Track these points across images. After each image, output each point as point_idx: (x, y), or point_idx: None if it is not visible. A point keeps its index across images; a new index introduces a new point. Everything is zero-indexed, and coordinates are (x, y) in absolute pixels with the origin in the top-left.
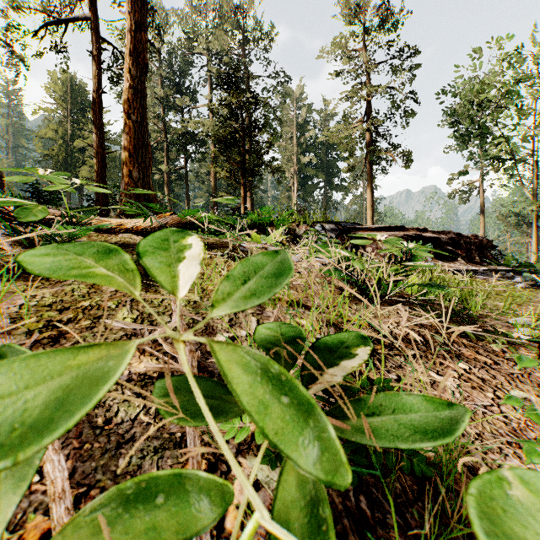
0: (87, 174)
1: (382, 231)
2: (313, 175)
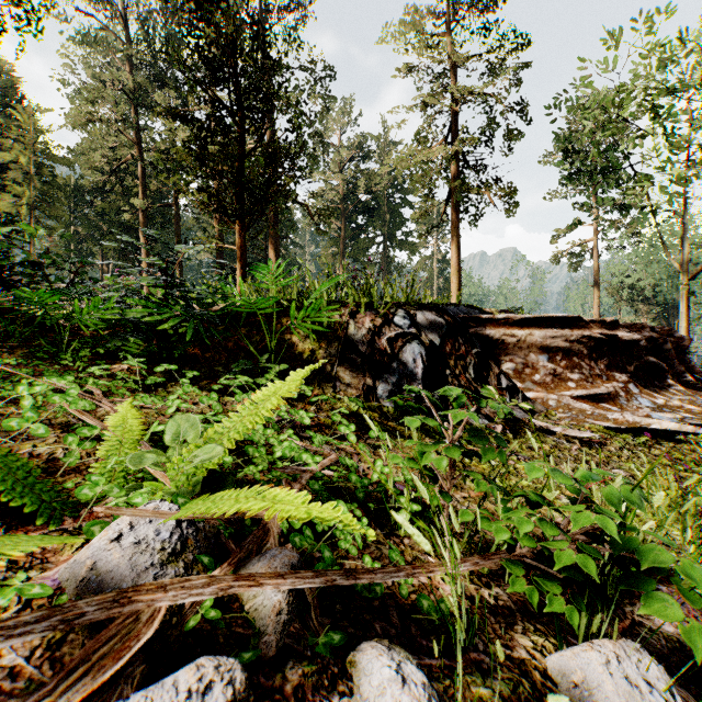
0: (10, 207)
1: (535, 327)
2: (368, 226)
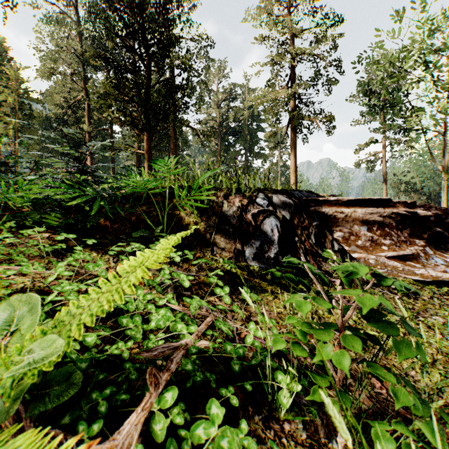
0: (2, 130)
1: (358, 206)
2: (235, 143)
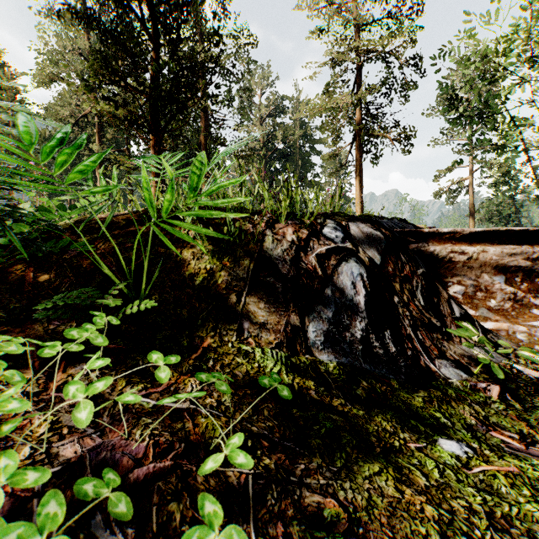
0: None
1: (487, 243)
2: (284, 169)
